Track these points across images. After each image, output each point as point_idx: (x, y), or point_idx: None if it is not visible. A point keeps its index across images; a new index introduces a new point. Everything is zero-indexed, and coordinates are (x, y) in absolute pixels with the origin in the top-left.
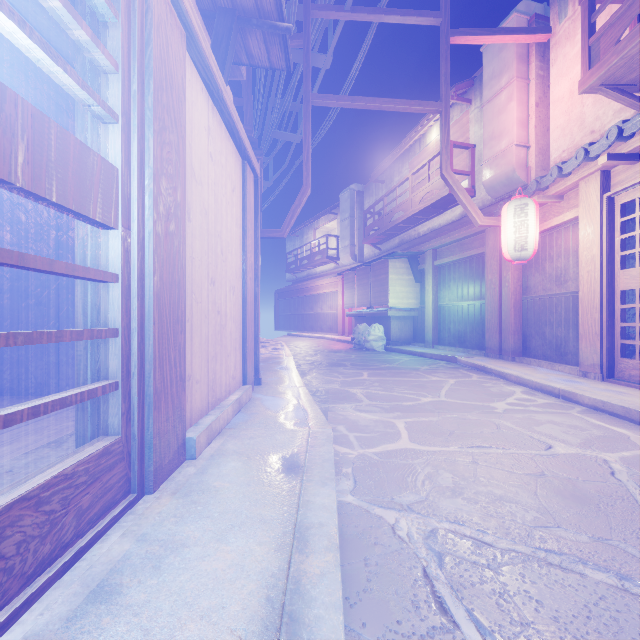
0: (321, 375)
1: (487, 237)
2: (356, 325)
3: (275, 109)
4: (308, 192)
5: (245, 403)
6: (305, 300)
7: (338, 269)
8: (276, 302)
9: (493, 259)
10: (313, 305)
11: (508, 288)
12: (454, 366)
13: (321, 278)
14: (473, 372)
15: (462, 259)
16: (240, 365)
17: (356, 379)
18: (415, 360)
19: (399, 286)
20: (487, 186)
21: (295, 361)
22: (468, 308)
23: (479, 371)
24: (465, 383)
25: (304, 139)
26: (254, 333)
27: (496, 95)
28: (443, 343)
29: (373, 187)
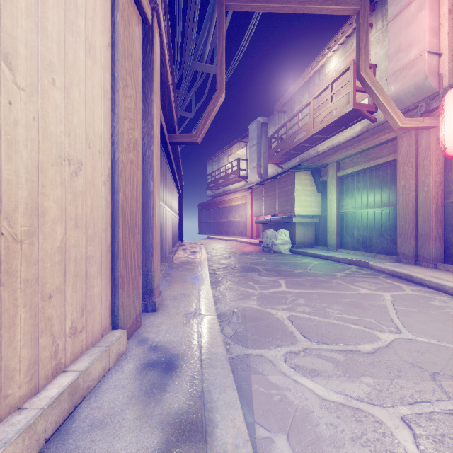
0: (235, 284)
1: (399, 144)
2: (263, 230)
3: (193, 35)
4: (222, 96)
5: (102, 374)
6: (221, 211)
7: (247, 186)
8: (199, 212)
9: (407, 165)
10: (227, 214)
11: (428, 193)
12: (369, 272)
13: (234, 193)
14: (397, 281)
15: (367, 168)
16: (104, 299)
17: (275, 291)
18: (324, 264)
19: (303, 196)
20: (393, 98)
21: (210, 265)
22: (374, 214)
23: (402, 279)
24: (406, 300)
25: (218, 42)
26: (147, 242)
27: (404, 8)
28: (346, 247)
29: (276, 118)
